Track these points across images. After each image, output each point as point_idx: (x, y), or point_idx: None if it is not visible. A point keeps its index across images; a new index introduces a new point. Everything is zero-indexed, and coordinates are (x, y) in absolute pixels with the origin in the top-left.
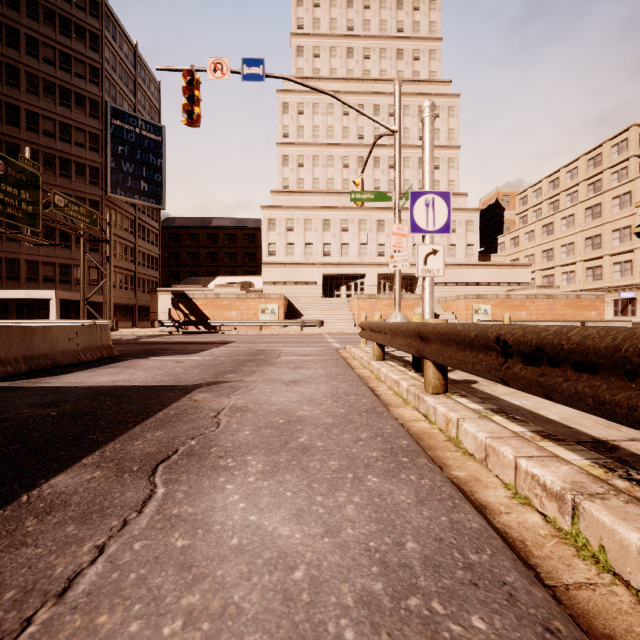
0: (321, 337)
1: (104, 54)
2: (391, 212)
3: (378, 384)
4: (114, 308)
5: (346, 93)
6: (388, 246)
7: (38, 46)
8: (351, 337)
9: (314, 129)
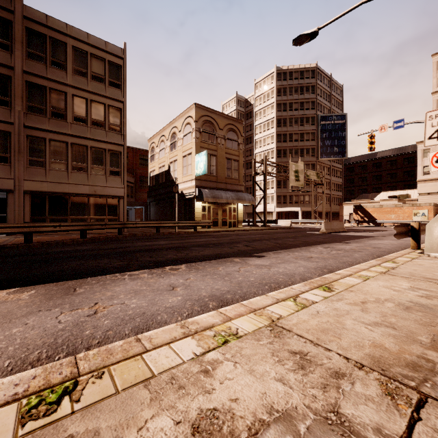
0: None
1: (317, 93)
2: None
3: None
4: (320, 213)
5: None
6: None
7: (292, 105)
8: None
9: None
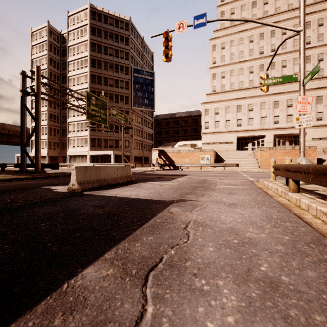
0: (238, 173)
1: (130, 45)
2: (284, 95)
3: (301, 212)
4: (134, 158)
5: (251, 29)
6: (281, 117)
7: (107, 49)
8: (258, 174)
9: (231, 55)
